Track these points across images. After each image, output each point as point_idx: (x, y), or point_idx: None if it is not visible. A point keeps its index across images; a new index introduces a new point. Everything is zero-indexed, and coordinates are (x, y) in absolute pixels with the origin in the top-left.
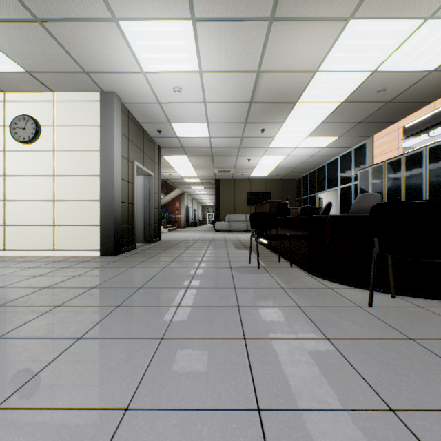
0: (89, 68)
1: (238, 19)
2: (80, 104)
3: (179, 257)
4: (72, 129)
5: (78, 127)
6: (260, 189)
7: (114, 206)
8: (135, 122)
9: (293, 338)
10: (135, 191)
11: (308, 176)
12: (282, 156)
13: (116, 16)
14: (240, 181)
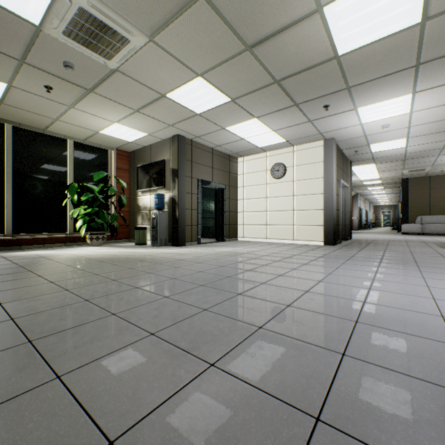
0: (324, 131)
1: None
2: (310, 150)
3: (387, 249)
4: (304, 166)
5: (308, 165)
6: None
7: (332, 213)
8: (339, 151)
9: None
10: (340, 201)
11: None
12: None
13: (356, 107)
14: (438, 177)
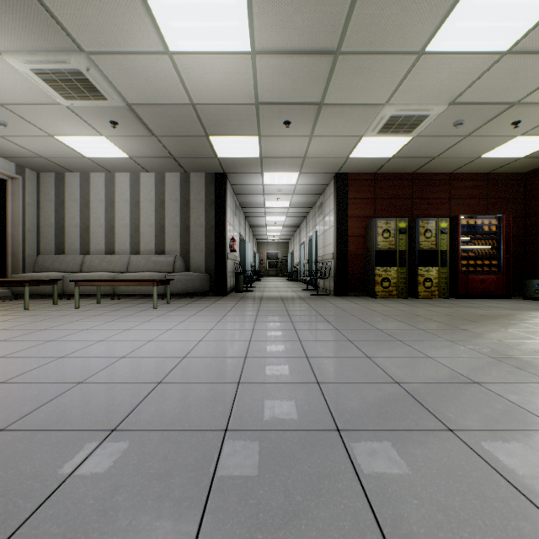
0: None
1: None
2: None
3: None
4: None
5: None
6: None
7: None
8: None
9: None
10: None
11: None
12: None
13: None
14: None
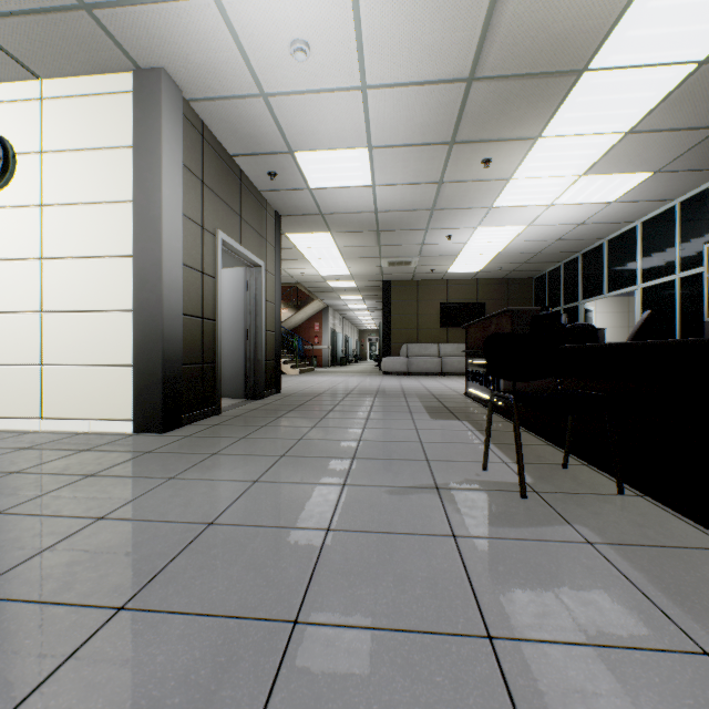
0: None
1: None
2: (94, 101)
3: (303, 440)
4: (77, 156)
5: (90, 152)
6: (464, 296)
7: (161, 322)
8: (220, 151)
9: None
10: (218, 293)
11: (561, 268)
12: (516, 227)
13: None
14: (428, 283)
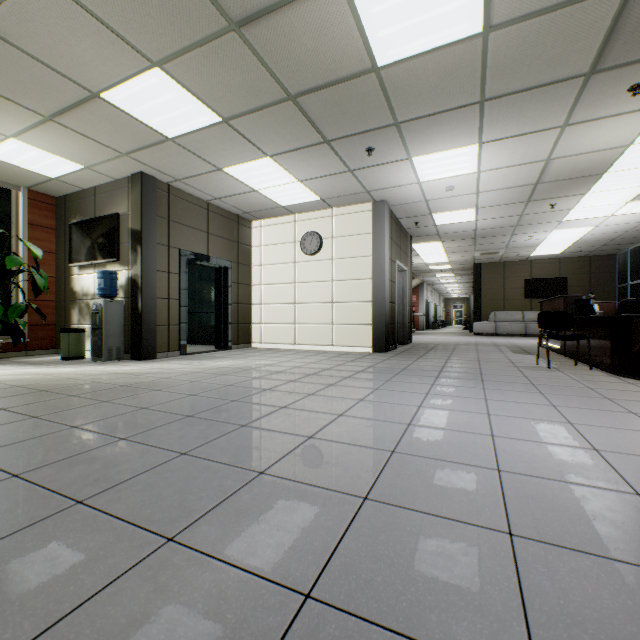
0: (371, 189)
1: (525, 133)
2: (355, 215)
3: (451, 357)
4: (348, 238)
5: (353, 237)
6: (547, 273)
7: (384, 306)
8: (395, 220)
9: (579, 396)
10: (396, 290)
11: (639, 248)
12: (585, 228)
13: (410, 156)
14: (513, 264)
